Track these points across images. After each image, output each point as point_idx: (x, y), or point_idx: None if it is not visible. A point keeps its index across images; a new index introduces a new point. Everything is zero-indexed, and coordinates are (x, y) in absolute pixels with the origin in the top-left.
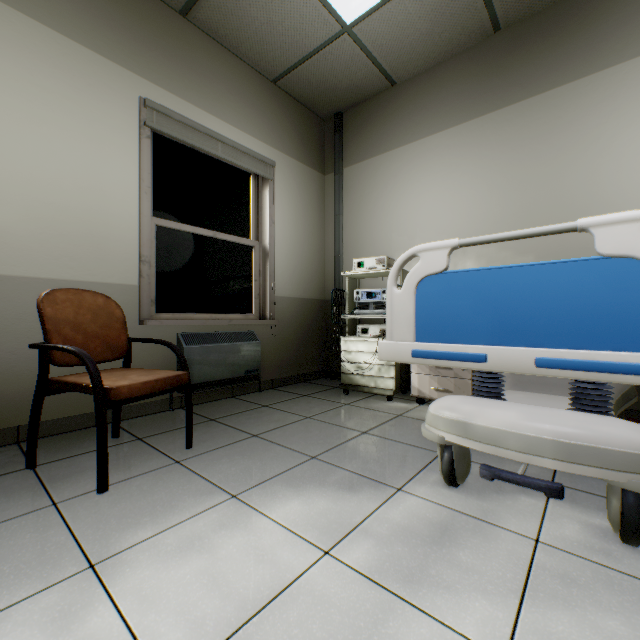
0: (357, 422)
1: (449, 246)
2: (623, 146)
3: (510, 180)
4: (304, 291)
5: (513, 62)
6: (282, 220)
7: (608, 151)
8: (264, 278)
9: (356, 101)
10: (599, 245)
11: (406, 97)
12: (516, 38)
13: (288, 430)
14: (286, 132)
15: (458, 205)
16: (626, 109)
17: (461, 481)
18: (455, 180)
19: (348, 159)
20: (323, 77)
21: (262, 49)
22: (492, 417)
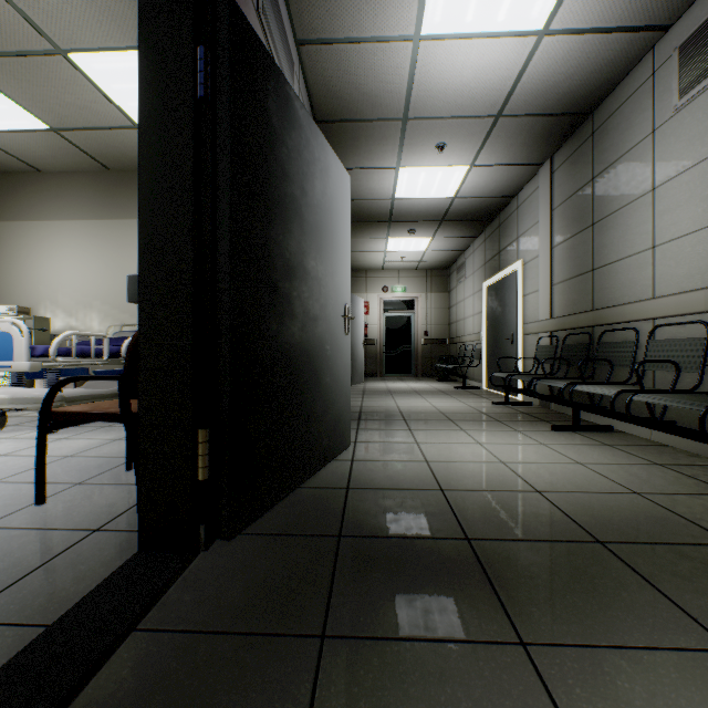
0: None
1: None
2: None
3: (118, 266)
4: None
5: (120, 194)
6: None
7: None
8: None
9: (7, 170)
10: (2, 328)
11: (52, 185)
12: (121, 180)
13: None
14: None
15: (88, 275)
16: None
17: None
18: (86, 257)
19: (1, 215)
20: None
21: None
22: None
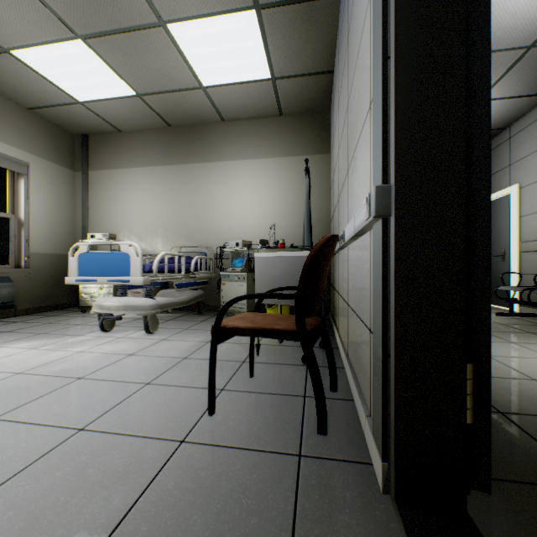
0: (80, 322)
1: (88, 244)
2: (214, 197)
3: (176, 201)
4: (57, 249)
5: (177, 144)
6: (36, 201)
7: (209, 197)
8: (20, 240)
9: (97, 132)
10: (122, 249)
11: (128, 141)
12: (178, 134)
13: (31, 328)
14: (40, 142)
15: (154, 208)
16: (215, 182)
17: (108, 329)
18: (153, 195)
19: (93, 166)
20: (69, 116)
21: (16, 93)
22: (110, 301)
